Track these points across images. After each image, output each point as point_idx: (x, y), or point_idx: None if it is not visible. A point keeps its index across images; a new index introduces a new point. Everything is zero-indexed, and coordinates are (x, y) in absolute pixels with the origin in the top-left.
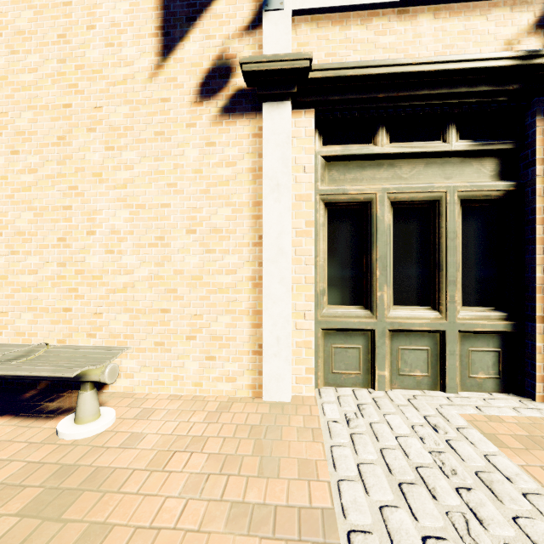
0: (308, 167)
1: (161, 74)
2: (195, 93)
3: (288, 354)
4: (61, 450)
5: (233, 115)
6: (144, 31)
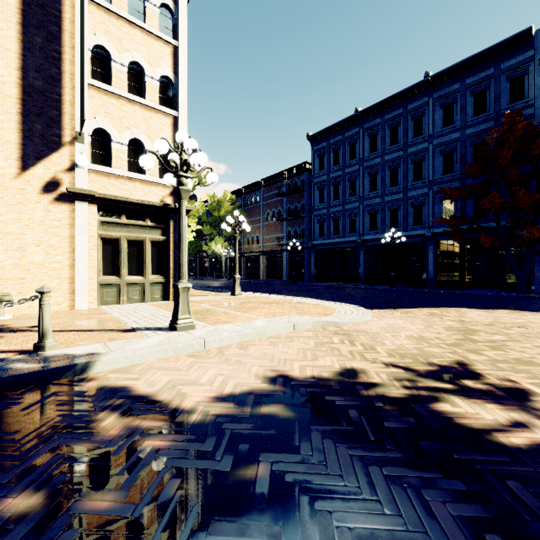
0: (94, 225)
1: (21, 178)
2: (41, 189)
3: (87, 292)
4: (2, 321)
5: (60, 202)
6: (11, 157)
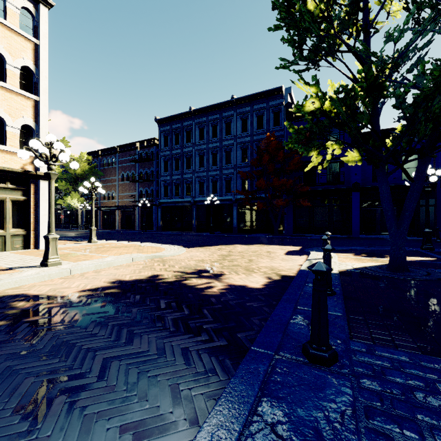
0: None
1: None
2: None
3: None
4: None
5: None
6: None
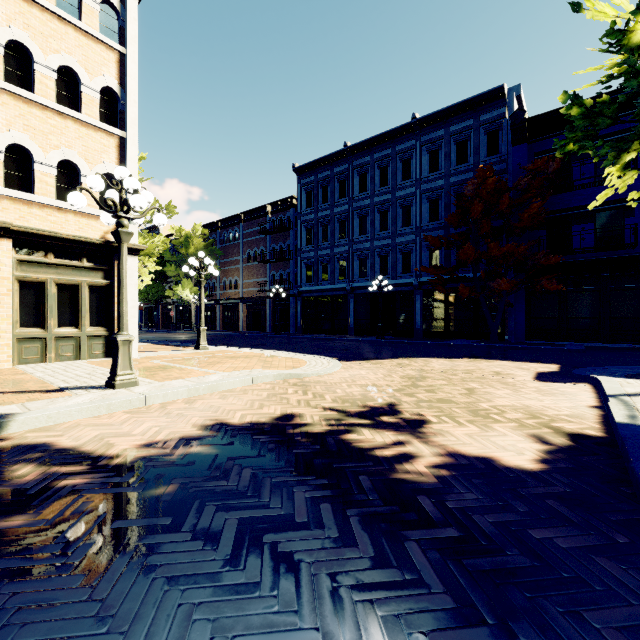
0: (9, 265)
1: None
2: None
3: None
4: None
5: None
6: None
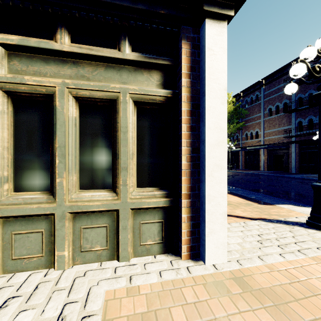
0: None
1: None
2: None
3: None
4: None
5: None
6: None
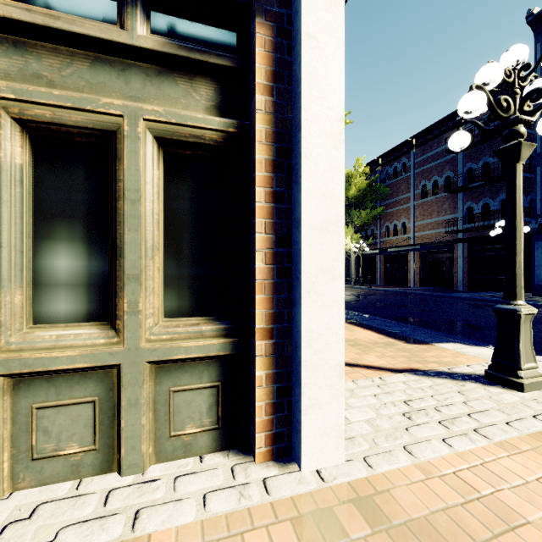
0: None
1: None
2: None
3: None
4: None
5: None
6: None
